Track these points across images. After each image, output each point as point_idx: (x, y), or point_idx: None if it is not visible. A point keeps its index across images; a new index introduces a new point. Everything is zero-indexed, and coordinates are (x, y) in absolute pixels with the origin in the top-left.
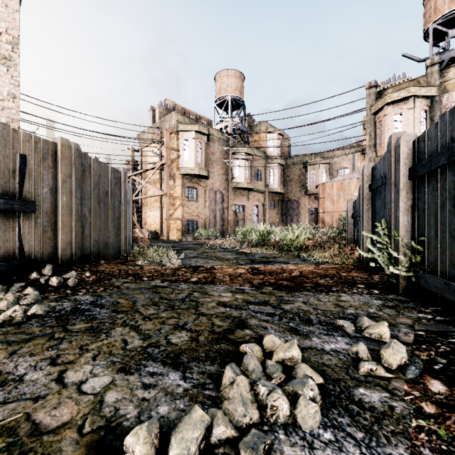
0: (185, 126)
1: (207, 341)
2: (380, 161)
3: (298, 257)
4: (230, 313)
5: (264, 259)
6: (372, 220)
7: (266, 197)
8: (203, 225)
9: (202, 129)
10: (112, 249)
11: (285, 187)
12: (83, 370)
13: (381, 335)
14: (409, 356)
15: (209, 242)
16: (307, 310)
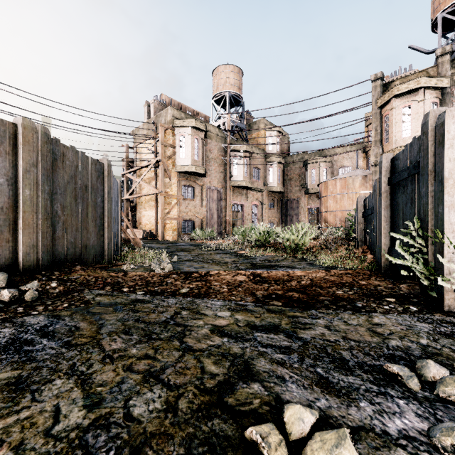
0: (182, 122)
1: (192, 412)
2: (405, 148)
3: (303, 259)
4: (229, 348)
5: (266, 262)
6: (392, 219)
7: (266, 196)
8: (200, 224)
9: (199, 125)
10: (93, 252)
11: (284, 186)
12: None
13: None
14: None
15: (206, 243)
16: (335, 341)
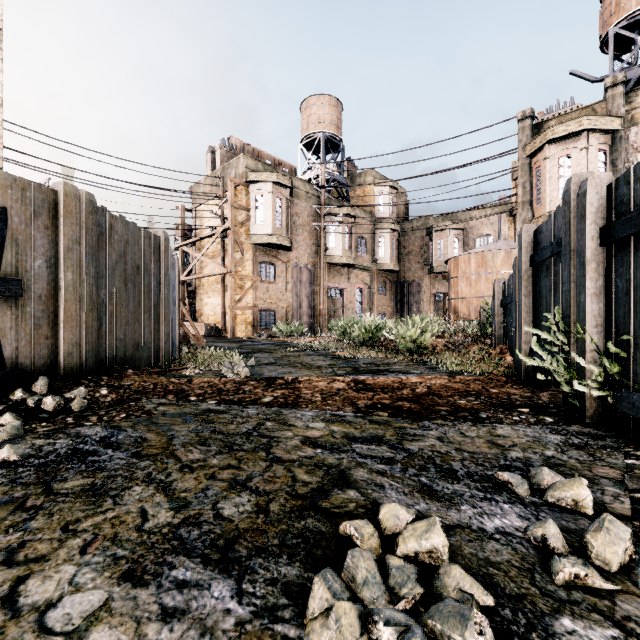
0: (258, 175)
1: (284, 513)
2: (549, 219)
3: (422, 363)
4: (323, 459)
5: (372, 366)
6: (534, 309)
7: (374, 276)
8: (284, 316)
9: (282, 179)
10: (147, 352)
11: (400, 262)
12: (58, 577)
13: (577, 502)
14: (634, 543)
15: (292, 341)
16: (446, 452)
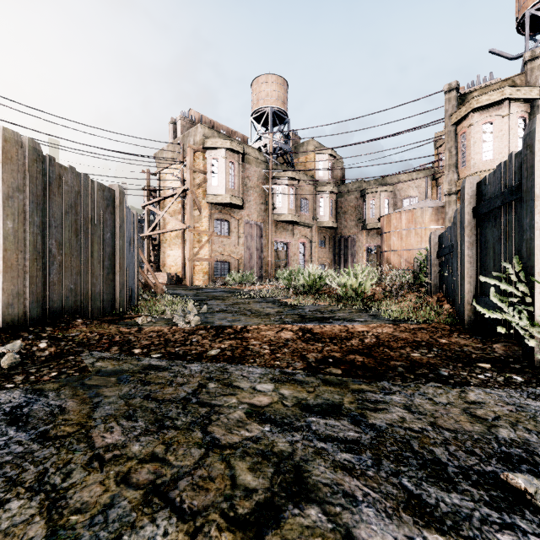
0: (214, 142)
1: None
2: (498, 169)
3: (364, 310)
4: (272, 443)
5: (317, 313)
6: (478, 259)
7: (315, 232)
8: (237, 266)
9: (235, 146)
10: (100, 301)
11: (338, 220)
12: None
13: None
14: None
15: (243, 289)
16: (421, 430)
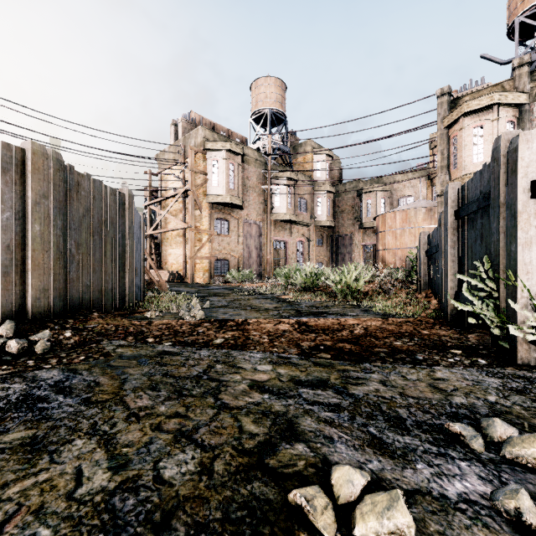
0: (214, 144)
1: (229, 474)
2: (474, 177)
3: (357, 306)
4: (270, 406)
5: (313, 309)
6: (459, 258)
7: (313, 231)
8: (236, 264)
9: (234, 148)
10: (112, 296)
11: (335, 219)
12: None
13: None
14: None
15: (243, 286)
16: (391, 398)
